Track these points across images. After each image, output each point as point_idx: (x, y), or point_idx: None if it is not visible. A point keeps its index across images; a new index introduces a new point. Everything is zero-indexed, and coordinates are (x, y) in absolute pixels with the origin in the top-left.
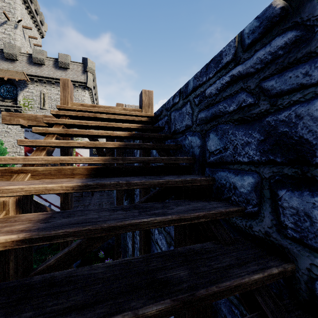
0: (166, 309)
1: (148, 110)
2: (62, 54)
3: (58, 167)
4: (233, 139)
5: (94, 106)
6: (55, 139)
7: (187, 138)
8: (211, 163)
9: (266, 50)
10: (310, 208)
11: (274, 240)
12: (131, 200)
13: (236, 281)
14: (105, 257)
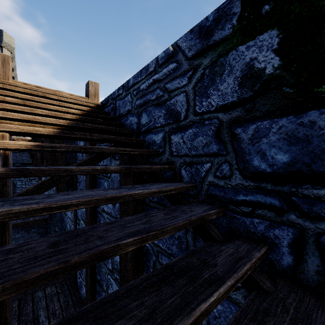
0: (118, 169)
1: (95, 99)
2: None
3: (31, 124)
4: (154, 115)
5: (38, 87)
6: None
7: (128, 119)
8: (143, 132)
9: (167, 69)
10: (180, 139)
11: (170, 160)
12: (73, 189)
13: (149, 166)
14: None
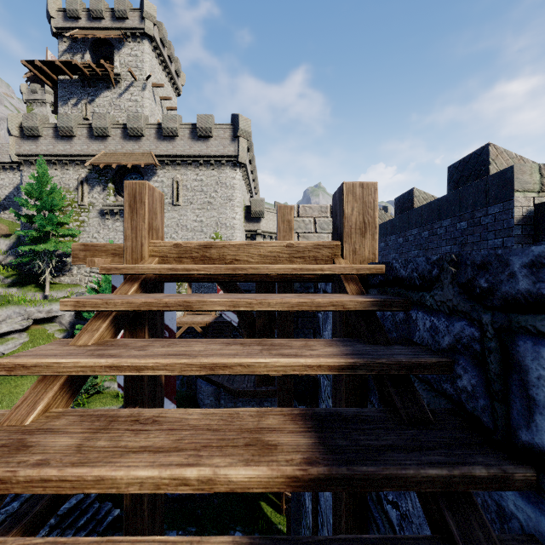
0: None
1: (362, 242)
2: (202, 116)
3: None
4: None
5: (207, 245)
6: None
7: None
8: None
9: None
10: None
11: None
12: None
13: None
14: None
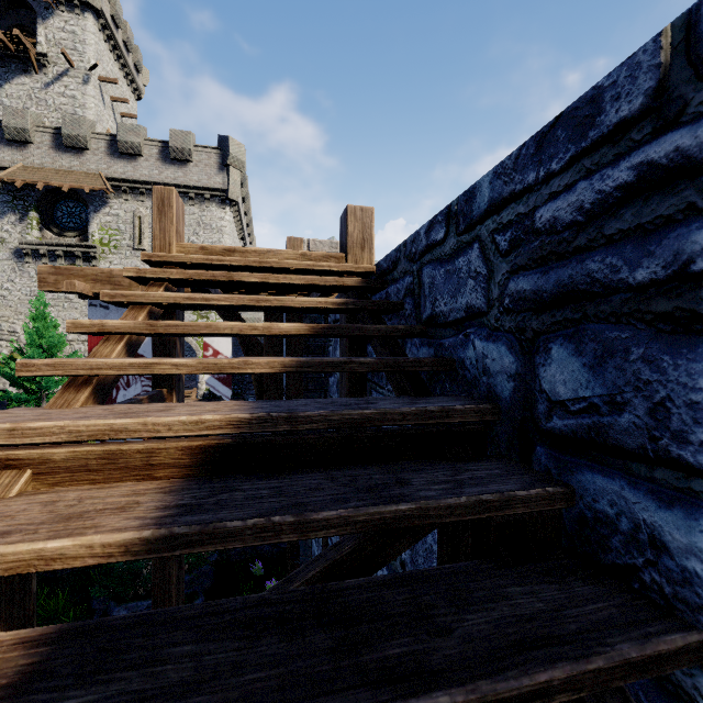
0: None
1: (362, 255)
2: (178, 132)
3: (108, 447)
4: (651, 379)
5: (231, 250)
6: (126, 348)
7: (471, 343)
8: (556, 435)
9: None
10: None
11: None
12: None
13: None
14: (265, 574)
